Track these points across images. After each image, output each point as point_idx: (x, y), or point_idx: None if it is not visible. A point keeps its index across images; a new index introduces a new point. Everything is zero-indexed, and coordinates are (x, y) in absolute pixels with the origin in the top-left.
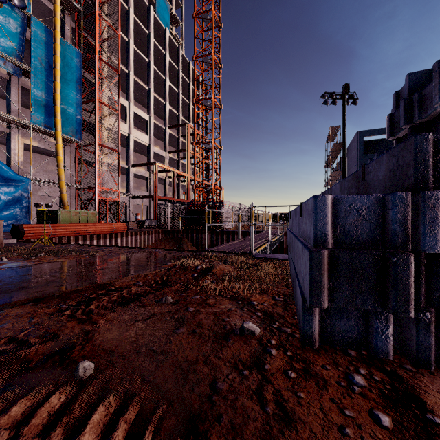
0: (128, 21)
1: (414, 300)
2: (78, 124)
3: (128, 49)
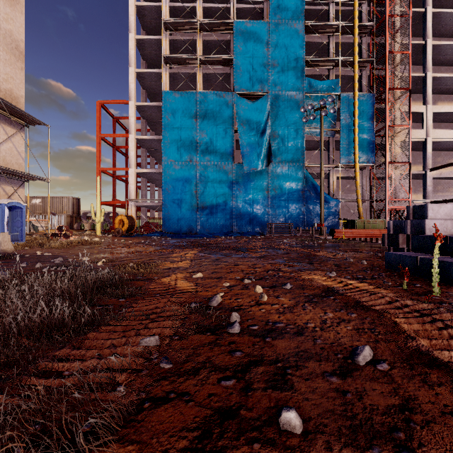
0: (425, 23)
1: (407, 246)
2: (371, 151)
3: (424, 51)
